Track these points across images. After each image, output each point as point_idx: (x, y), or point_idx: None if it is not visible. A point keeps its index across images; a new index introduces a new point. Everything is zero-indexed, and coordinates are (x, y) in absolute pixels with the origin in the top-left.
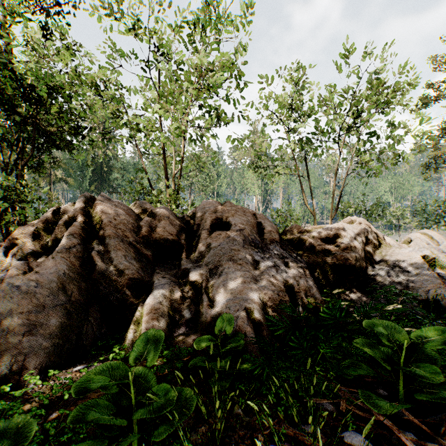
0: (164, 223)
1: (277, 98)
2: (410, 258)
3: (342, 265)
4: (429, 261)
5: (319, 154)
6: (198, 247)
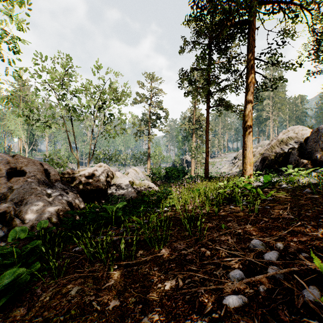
0: None
1: (49, 72)
2: (125, 182)
3: (96, 189)
4: (131, 183)
5: (81, 119)
6: (0, 189)
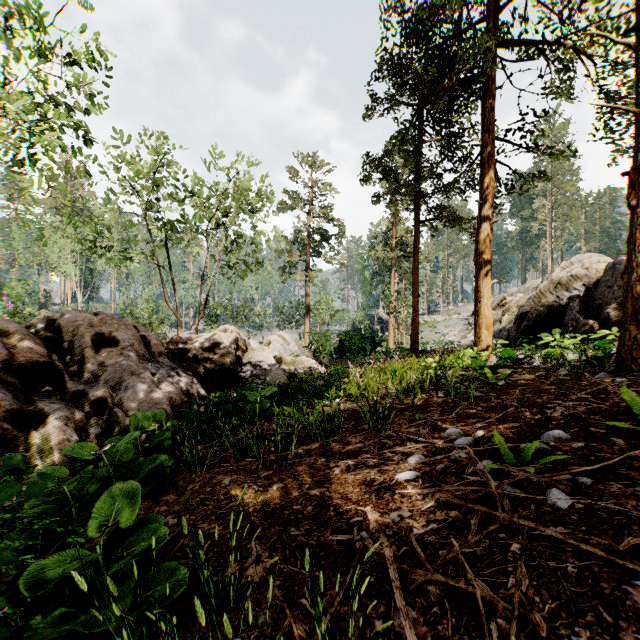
0: (29, 343)
1: (132, 163)
2: (267, 358)
3: (220, 370)
4: (278, 360)
5: (186, 245)
6: (87, 366)
